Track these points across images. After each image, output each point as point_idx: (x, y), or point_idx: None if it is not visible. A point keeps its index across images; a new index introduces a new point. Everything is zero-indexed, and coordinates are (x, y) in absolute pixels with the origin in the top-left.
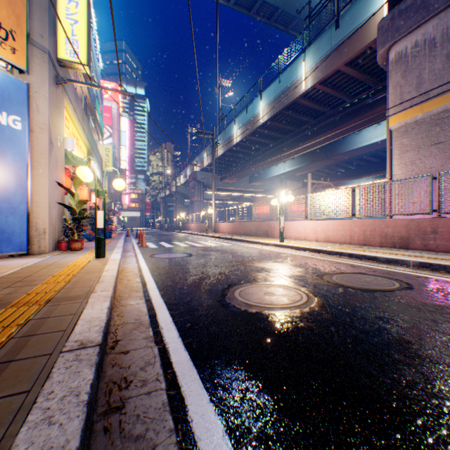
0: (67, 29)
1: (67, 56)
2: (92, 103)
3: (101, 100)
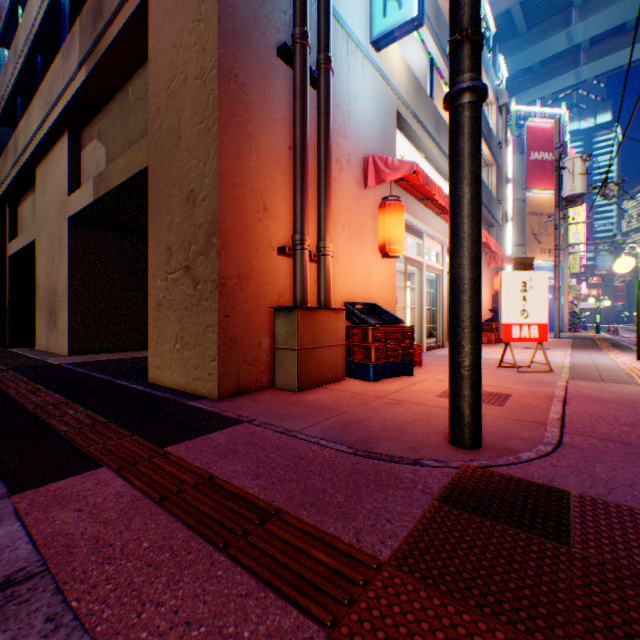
0: (571, 228)
1: (571, 241)
2: None
3: None
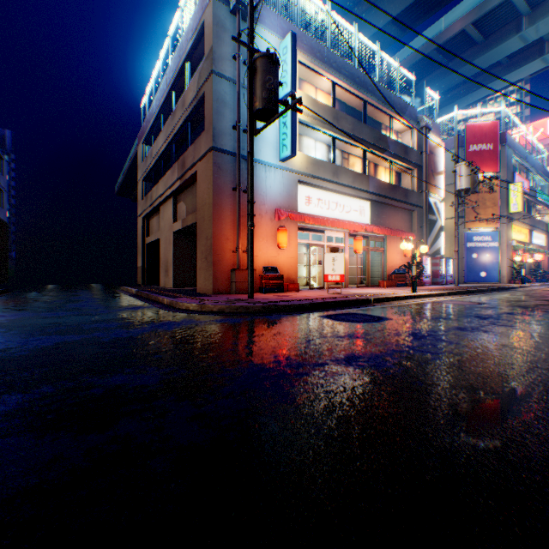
0: (511, 200)
1: (511, 211)
2: (531, 199)
3: (544, 181)
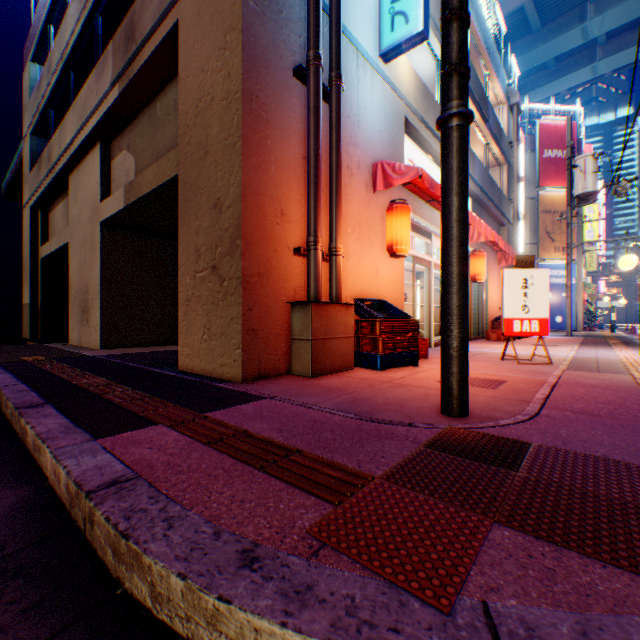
0: (586, 226)
1: (586, 239)
2: None
3: None
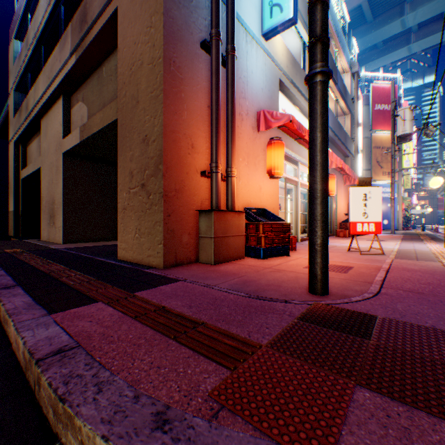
0: (404, 157)
1: (404, 167)
2: None
3: None
